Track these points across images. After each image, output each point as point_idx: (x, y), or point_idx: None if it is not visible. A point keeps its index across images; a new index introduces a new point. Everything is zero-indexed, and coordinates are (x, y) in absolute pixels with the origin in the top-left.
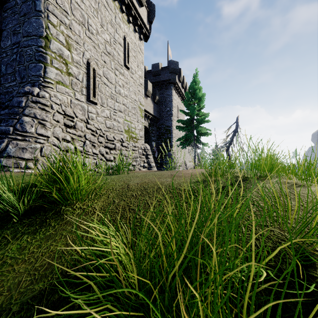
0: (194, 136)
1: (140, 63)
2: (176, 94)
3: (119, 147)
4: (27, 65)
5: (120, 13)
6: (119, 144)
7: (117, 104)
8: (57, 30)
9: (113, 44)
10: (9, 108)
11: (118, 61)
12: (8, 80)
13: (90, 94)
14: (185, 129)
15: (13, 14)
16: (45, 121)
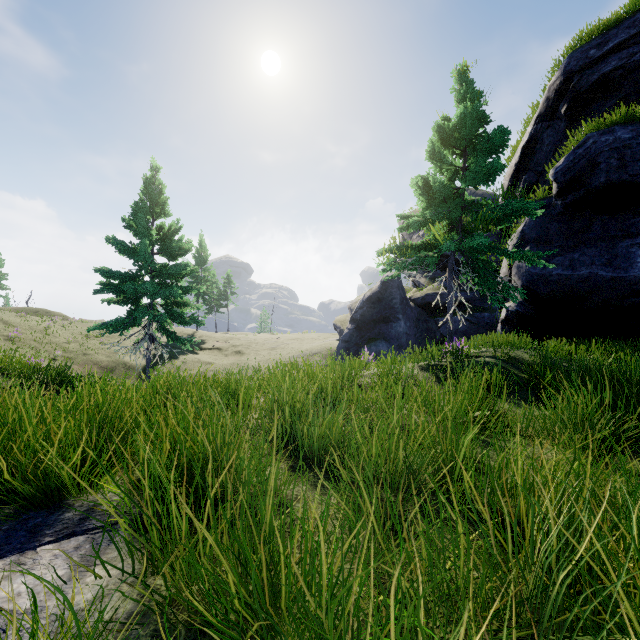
0: None
1: None
2: None
3: None
4: None
5: None
6: None
7: None
8: None
9: None
10: None
11: None
12: None
13: None
14: None
15: None
16: None
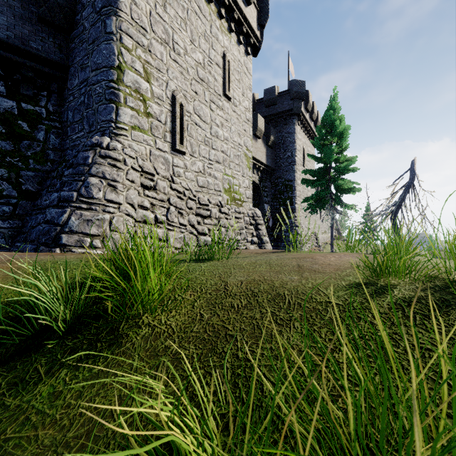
0: (330, 195)
1: (246, 89)
2: (301, 131)
3: (217, 214)
4: (96, 108)
5: (217, 19)
6: (217, 210)
7: (213, 152)
8: (133, 56)
9: (208, 66)
10: (73, 167)
11: (214, 90)
12: (76, 130)
13: (175, 141)
14: (316, 184)
15: (81, 43)
16: (117, 183)
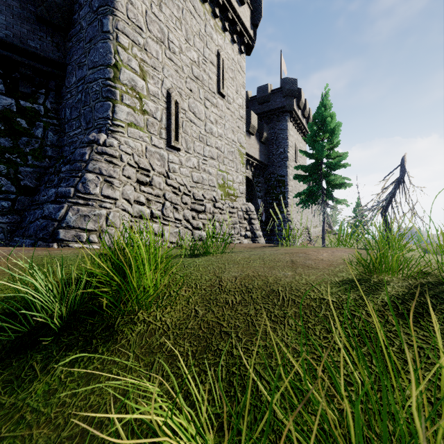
0: (322, 190)
1: (240, 87)
2: (294, 128)
3: (211, 209)
4: (93, 105)
5: (212, 19)
6: (211, 205)
7: (207, 148)
8: (129, 54)
9: (202, 64)
10: (70, 163)
11: (208, 88)
12: (73, 127)
13: (171, 137)
14: (308, 180)
15: (78, 42)
16: (113, 179)
